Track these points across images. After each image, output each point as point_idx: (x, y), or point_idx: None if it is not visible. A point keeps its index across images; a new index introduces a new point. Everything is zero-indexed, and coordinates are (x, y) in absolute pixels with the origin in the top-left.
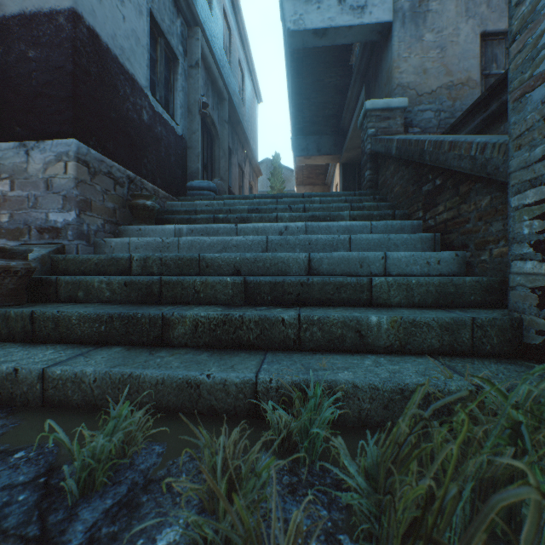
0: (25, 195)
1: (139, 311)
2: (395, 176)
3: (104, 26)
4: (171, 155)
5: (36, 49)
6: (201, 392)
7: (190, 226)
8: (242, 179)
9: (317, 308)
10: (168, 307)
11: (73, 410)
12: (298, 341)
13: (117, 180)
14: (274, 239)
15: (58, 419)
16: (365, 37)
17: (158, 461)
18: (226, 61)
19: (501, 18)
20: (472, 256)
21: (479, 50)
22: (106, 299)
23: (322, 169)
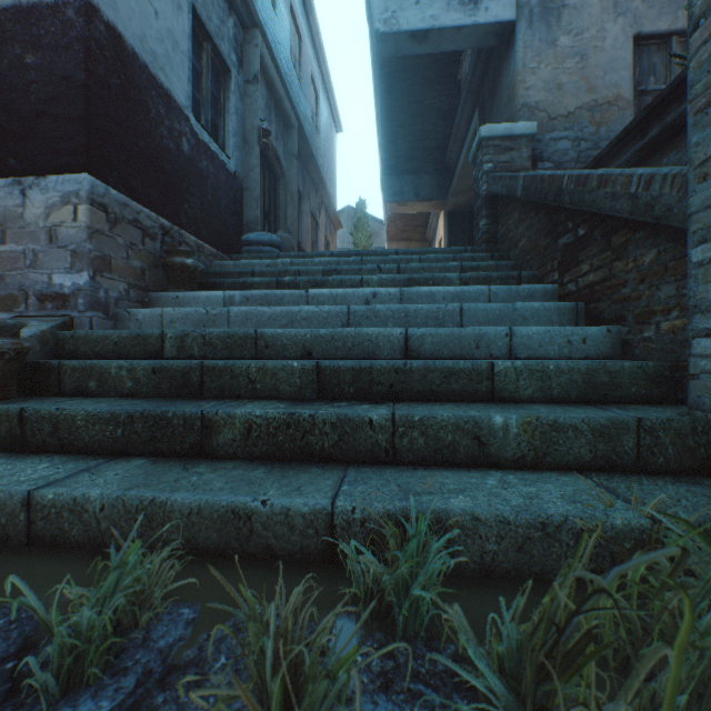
0: (20, 250)
1: (170, 408)
2: (521, 226)
3: (129, 24)
4: (221, 199)
5: (36, 53)
6: (253, 525)
7: (245, 293)
8: (315, 232)
9: (417, 404)
10: (211, 403)
11: (71, 551)
12: (392, 451)
13: (147, 230)
14: (358, 310)
15: (47, 565)
16: (479, 41)
17: (186, 635)
18: (295, 77)
19: (662, 15)
20: (630, 333)
21: (631, 58)
22: (126, 391)
23: (421, 219)
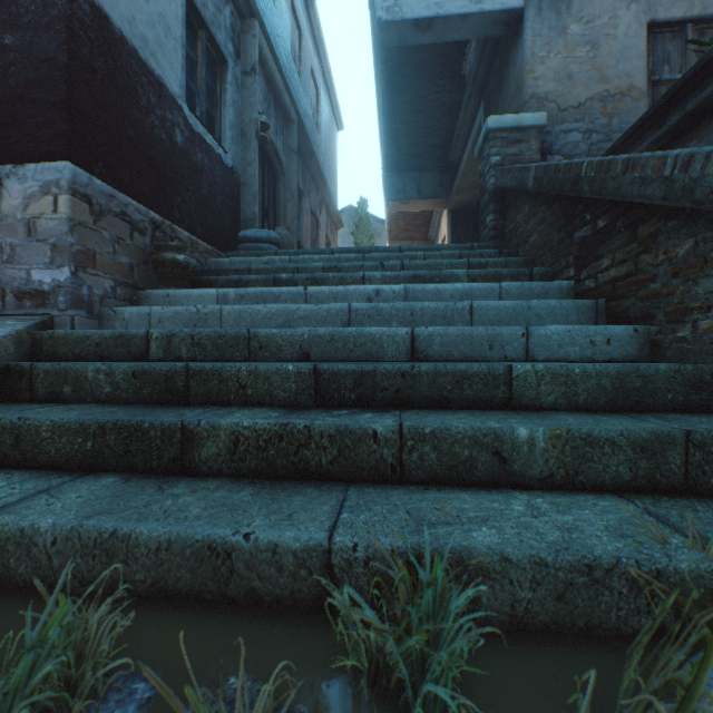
0: None
1: (146, 418)
2: (531, 220)
3: (116, 5)
4: (217, 194)
5: (15, 34)
6: (234, 564)
7: (239, 291)
8: (316, 231)
9: (427, 413)
10: (195, 411)
11: (16, 594)
12: (399, 468)
13: (136, 224)
14: (360, 308)
15: None
16: (486, 30)
17: None
18: (295, 71)
19: (677, 1)
20: (660, 332)
21: (645, 47)
22: (104, 397)
23: (423, 218)
